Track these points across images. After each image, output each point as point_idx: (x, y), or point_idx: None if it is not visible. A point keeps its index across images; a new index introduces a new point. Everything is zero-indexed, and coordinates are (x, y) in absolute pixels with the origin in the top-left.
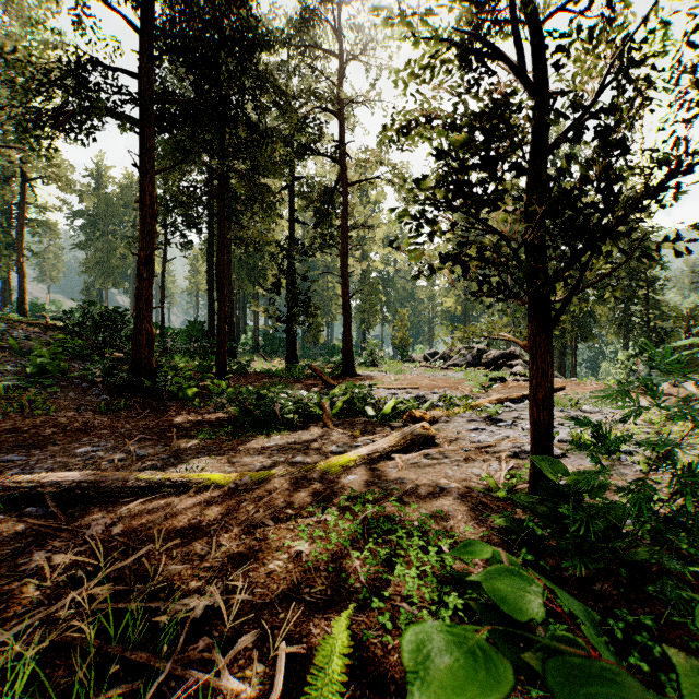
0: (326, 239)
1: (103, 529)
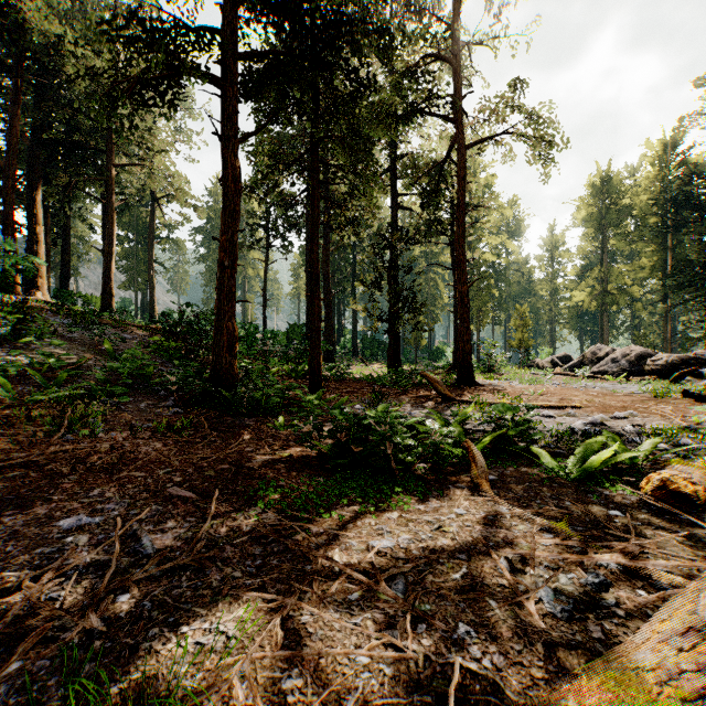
0: (432, 226)
1: None
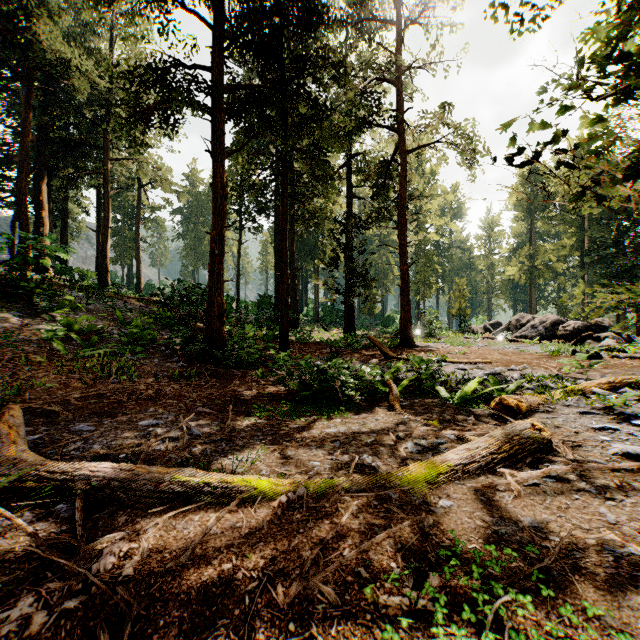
0: (382, 212)
1: (113, 562)
